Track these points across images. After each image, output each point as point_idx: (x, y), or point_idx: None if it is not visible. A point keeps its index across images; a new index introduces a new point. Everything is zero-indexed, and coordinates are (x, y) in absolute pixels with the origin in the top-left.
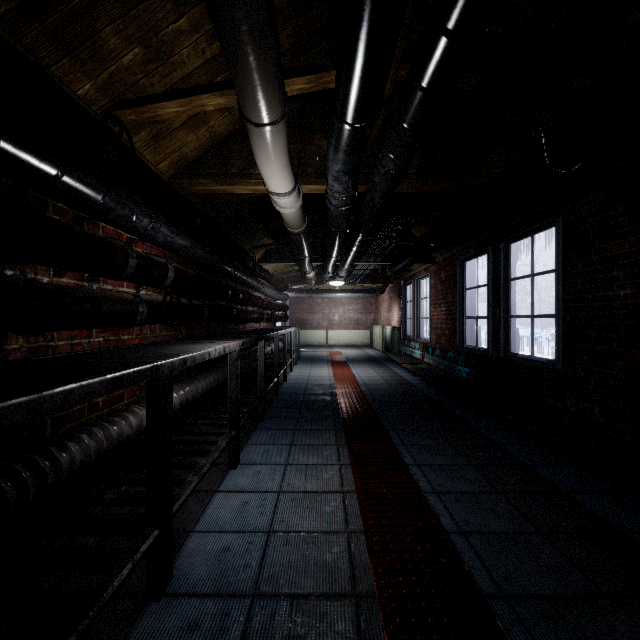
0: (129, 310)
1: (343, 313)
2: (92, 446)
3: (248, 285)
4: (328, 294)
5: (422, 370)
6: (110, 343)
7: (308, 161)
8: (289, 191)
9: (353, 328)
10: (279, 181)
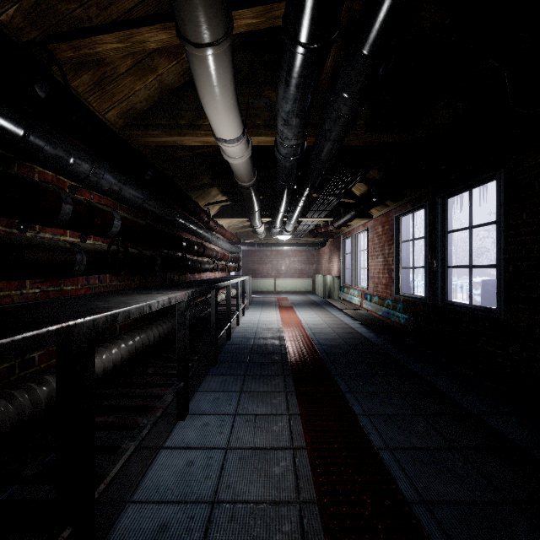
0: (63, 259)
1: (289, 264)
2: (10, 413)
3: (203, 238)
4: (276, 247)
5: (361, 315)
6: (49, 294)
7: (257, 112)
8: (237, 137)
9: (298, 277)
10: (226, 125)
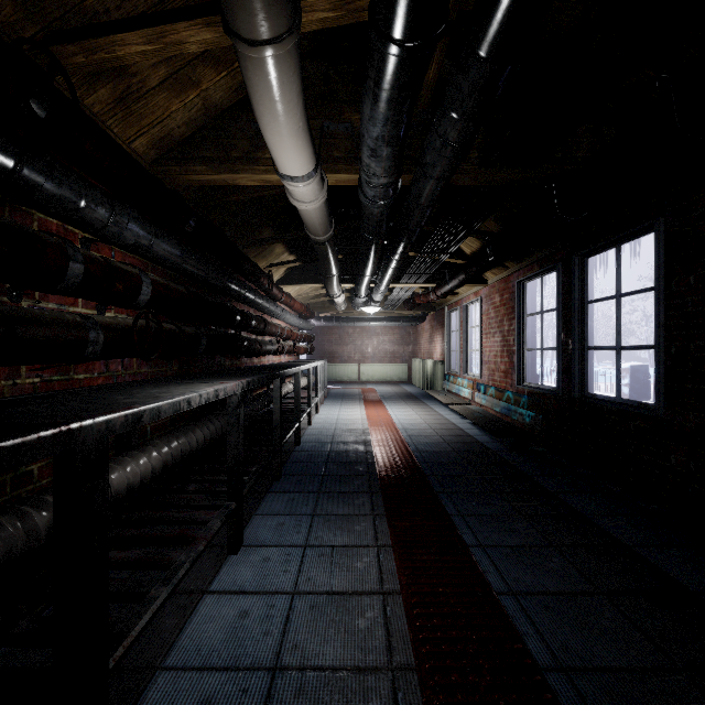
0: (71, 338)
1: (377, 345)
2: None
3: (264, 310)
4: (360, 323)
5: (473, 412)
6: (53, 385)
7: (335, 141)
8: (308, 174)
9: (389, 362)
10: (293, 156)
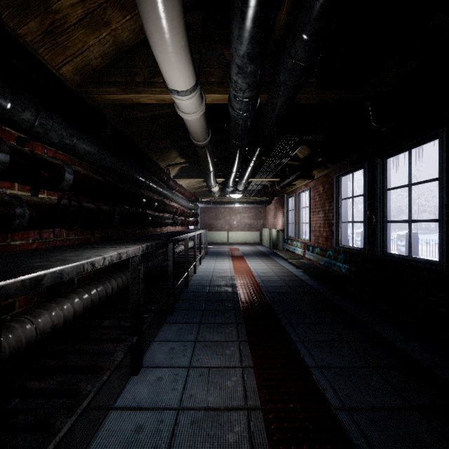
0: None
1: (240, 219)
2: None
3: (164, 196)
4: (229, 205)
5: (305, 265)
6: None
7: (211, 70)
8: (190, 88)
9: (247, 230)
10: (178, 72)
